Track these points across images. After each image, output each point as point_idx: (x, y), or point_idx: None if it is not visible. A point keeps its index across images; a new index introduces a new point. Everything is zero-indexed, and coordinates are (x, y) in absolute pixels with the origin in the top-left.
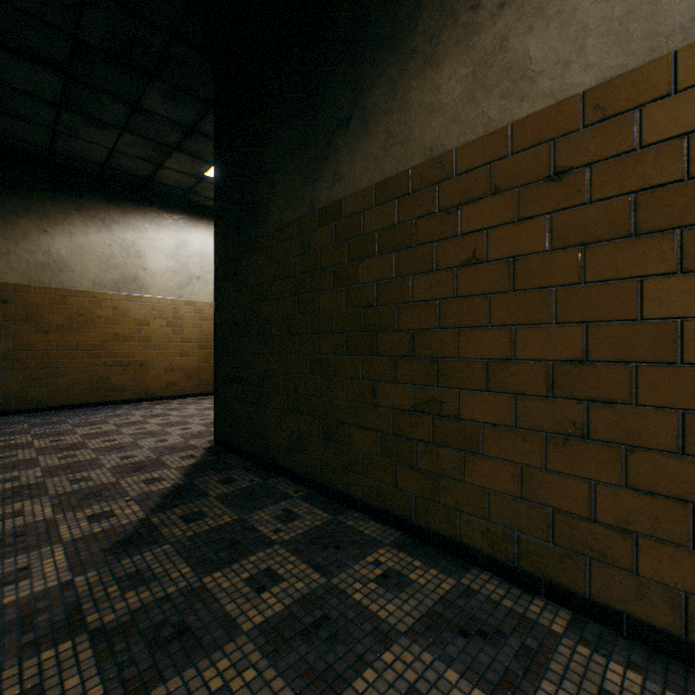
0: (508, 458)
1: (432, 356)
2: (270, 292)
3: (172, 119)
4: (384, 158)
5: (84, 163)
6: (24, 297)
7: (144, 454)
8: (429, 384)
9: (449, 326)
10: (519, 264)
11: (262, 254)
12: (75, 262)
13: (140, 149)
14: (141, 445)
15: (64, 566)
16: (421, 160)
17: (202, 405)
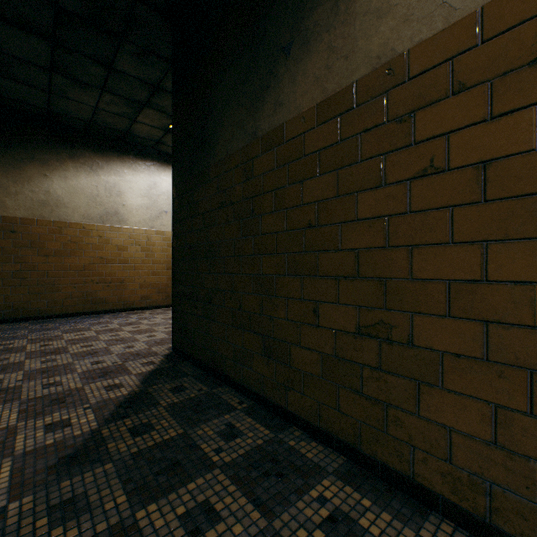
0: (477, 395)
1: (380, 277)
2: (218, 218)
3: (140, 79)
4: (326, 75)
5: (75, 120)
6: (29, 228)
7: (112, 359)
8: (376, 306)
9: (399, 244)
10: (493, 169)
11: (210, 184)
12: (69, 200)
13: (117, 106)
14: (112, 351)
15: (4, 486)
16: (367, 70)
17: (168, 315)
